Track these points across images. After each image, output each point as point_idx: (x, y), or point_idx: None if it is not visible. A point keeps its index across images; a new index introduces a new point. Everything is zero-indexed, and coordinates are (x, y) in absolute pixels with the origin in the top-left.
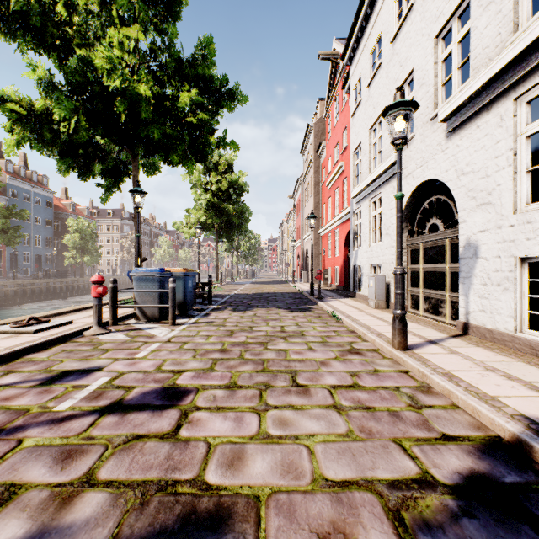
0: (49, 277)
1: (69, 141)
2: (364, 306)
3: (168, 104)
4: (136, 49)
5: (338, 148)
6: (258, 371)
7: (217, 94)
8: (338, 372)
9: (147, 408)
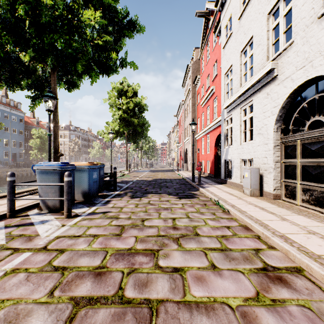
0: (19, 167)
1: None
2: (239, 193)
3: (74, 22)
4: None
5: (209, 78)
6: None
7: (120, 24)
8: None
9: None
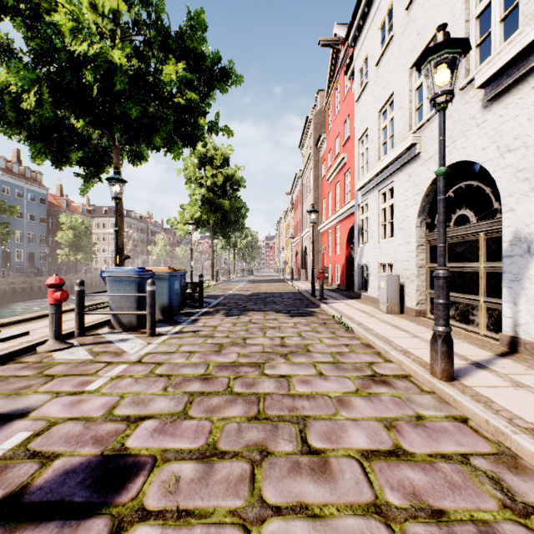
0: (41, 275)
1: (41, 125)
2: (373, 310)
3: (150, 80)
4: (118, 21)
5: (339, 140)
6: (250, 419)
7: (209, 73)
8: (365, 421)
9: (57, 513)
